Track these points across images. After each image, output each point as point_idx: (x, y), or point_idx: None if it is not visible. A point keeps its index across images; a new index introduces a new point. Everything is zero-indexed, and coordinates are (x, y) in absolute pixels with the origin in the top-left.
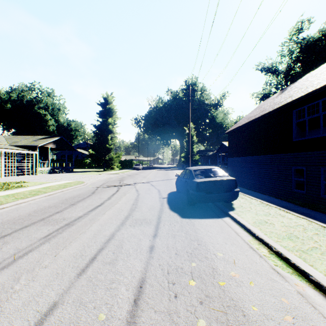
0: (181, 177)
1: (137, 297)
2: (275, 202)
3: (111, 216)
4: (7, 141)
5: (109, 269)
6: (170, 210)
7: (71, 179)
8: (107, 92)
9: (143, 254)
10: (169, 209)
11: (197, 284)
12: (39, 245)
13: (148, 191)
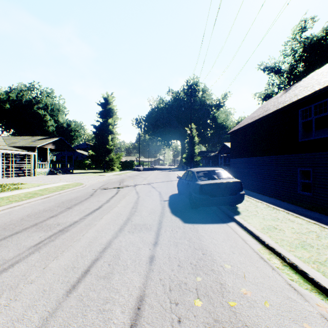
0: (183, 178)
1: (134, 322)
2: (282, 206)
3: (109, 221)
4: (5, 142)
5: (103, 285)
6: (171, 214)
7: (70, 181)
8: (107, 92)
9: (142, 267)
10: (170, 213)
11: (204, 304)
12: (28, 255)
13: (149, 193)
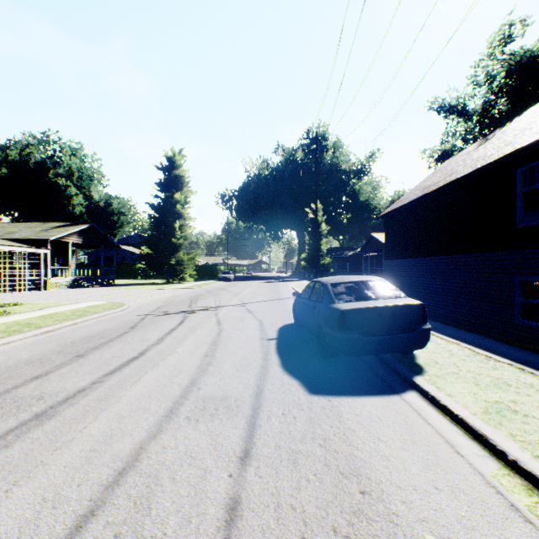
0: (304, 296)
1: None
2: (502, 352)
3: (152, 388)
4: None
5: None
6: (283, 370)
7: (104, 299)
8: (173, 148)
9: None
10: (281, 367)
11: None
12: None
13: (240, 323)
